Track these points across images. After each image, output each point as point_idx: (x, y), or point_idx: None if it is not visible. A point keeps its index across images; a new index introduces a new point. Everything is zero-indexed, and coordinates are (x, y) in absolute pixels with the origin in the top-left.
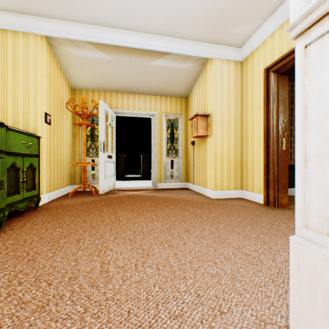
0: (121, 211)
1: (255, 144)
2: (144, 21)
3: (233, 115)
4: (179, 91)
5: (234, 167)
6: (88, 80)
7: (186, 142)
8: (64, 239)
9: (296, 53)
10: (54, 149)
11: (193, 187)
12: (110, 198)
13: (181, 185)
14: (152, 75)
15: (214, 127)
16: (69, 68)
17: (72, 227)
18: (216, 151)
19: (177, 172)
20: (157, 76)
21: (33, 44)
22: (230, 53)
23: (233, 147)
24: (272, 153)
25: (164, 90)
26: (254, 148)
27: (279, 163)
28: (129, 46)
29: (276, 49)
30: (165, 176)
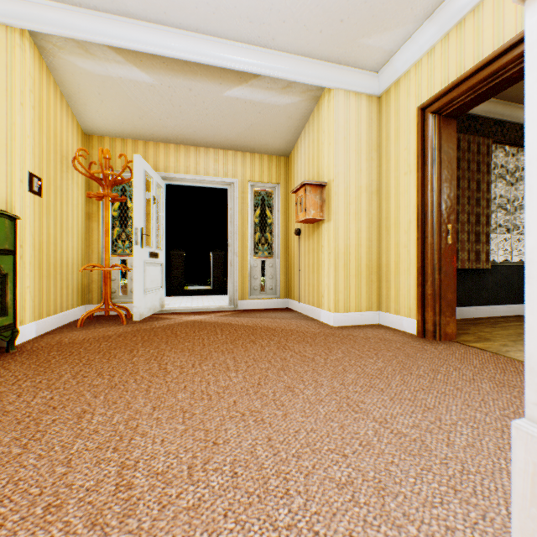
0: (170, 353)
1: (401, 234)
2: (213, 14)
3: (365, 186)
4: (274, 145)
5: (366, 273)
6: (114, 119)
7: (287, 230)
8: (51, 415)
9: (527, 29)
10: (49, 240)
11: (298, 306)
12: (154, 328)
13: (279, 303)
14: (229, 114)
15: (334, 205)
16: (78, 96)
17: (72, 387)
18: (338, 246)
19: (272, 281)
20: (237, 116)
21: (4, 45)
22: (360, 80)
23: (365, 239)
24: (431, 249)
25: (249, 141)
26: (401, 242)
27: (442, 266)
28: (186, 58)
29: (438, 74)
30: (251, 288)
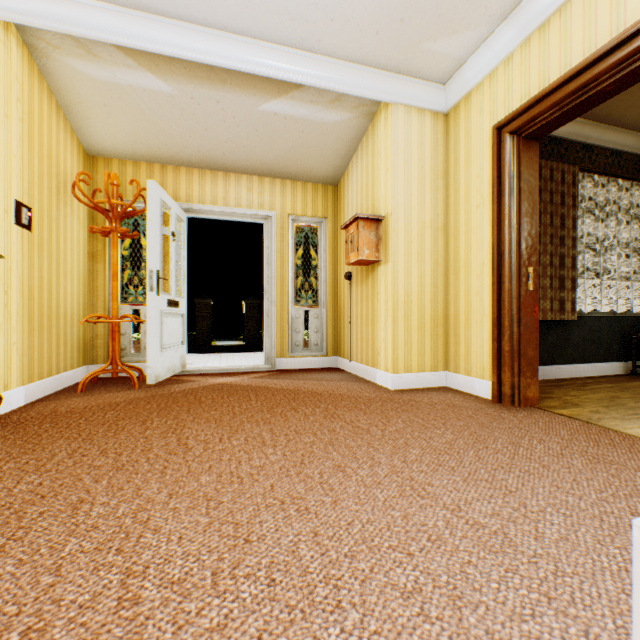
0: (192, 424)
1: (473, 278)
2: (245, 8)
3: (429, 221)
4: (320, 171)
5: (431, 326)
6: (123, 137)
7: (336, 274)
8: (39, 506)
9: None
10: (42, 285)
11: (348, 366)
12: (173, 394)
13: (325, 362)
14: (266, 133)
15: (393, 244)
16: (79, 107)
17: (67, 470)
18: (397, 294)
19: (317, 336)
20: (275, 135)
21: None
22: (423, 94)
23: (429, 285)
24: (509, 297)
25: (290, 166)
26: (472, 288)
27: (522, 317)
28: (213, 62)
29: (517, 87)
30: (292, 344)
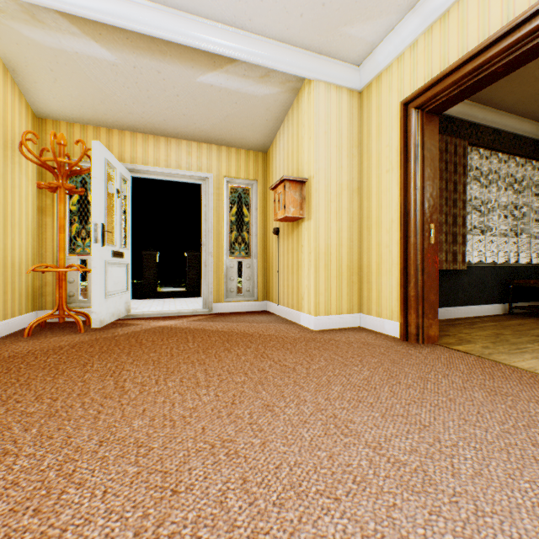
0: (131, 366)
1: (383, 233)
2: None
3: (346, 184)
4: (252, 139)
5: (348, 274)
6: (70, 101)
7: (265, 229)
8: None
9: None
10: None
11: (276, 309)
12: (116, 337)
13: (256, 306)
14: (203, 102)
15: (315, 203)
16: (26, 71)
17: None
18: (318, 246)
19: (249, 283)
20: (212, 105)
21: None
22: (341, 73)
23: (346, 239)
24: (414, 249)
25: (225, 134)
26: (382, 241)
27: (425, 266)
28: (153, 33)
29: (421, 68)
30: (227, 290)
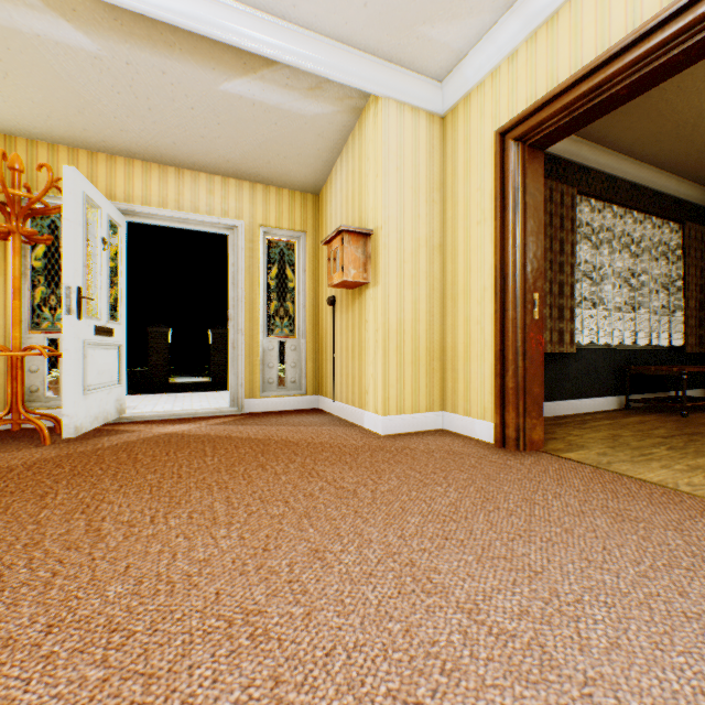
0: (116, 496)
1: (473, 305)
2: None
3: (424, 239)
4: (298, 175)
5: (427, 360)
6: (31, 107)
7: (317, 299)
8: None
9: None
10: None
11: (332, 407)
12: (98, 450)
13: (305, 402)
14: (229, 121)
15: (384, 263)
16: None
17: None
18: (388, 322)
19: (295, 371)
20: (242, 125)
21: None
22: (418, 90)
23: (424, 312)
24: (513, 326)
25: (261, 166)
26: (472, 316)
27: (527, 349)
28: (153, 13)
29: (522, 87)
30: (264, 382)
